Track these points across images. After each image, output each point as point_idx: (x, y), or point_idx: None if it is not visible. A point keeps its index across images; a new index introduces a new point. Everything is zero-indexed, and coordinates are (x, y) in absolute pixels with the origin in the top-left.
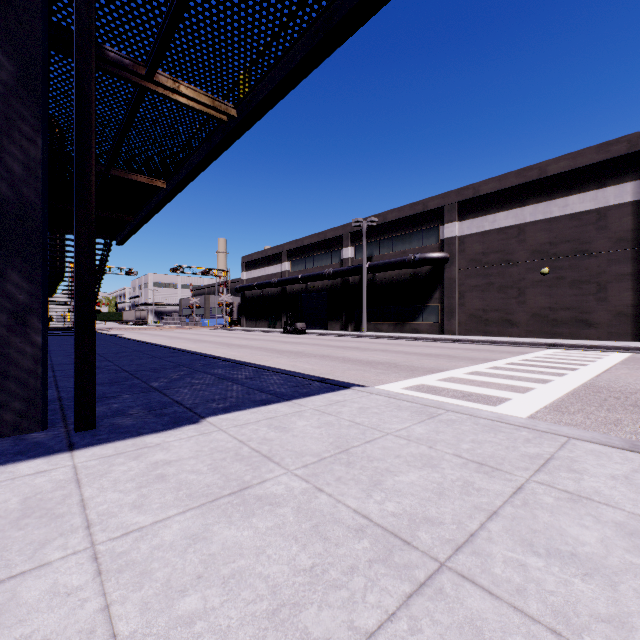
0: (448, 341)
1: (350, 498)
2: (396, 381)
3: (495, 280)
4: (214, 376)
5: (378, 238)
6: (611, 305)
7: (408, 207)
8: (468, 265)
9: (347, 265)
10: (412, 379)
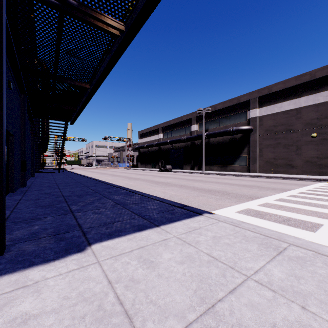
0: (253, 176)
1: None
2: (230, 205)
3: (281, 141)
4: (113, 201)
5: (211, 119)
6: None
7: (228, 101)
8: (264, 133)
9: (194, 134)
10: (240, 204)
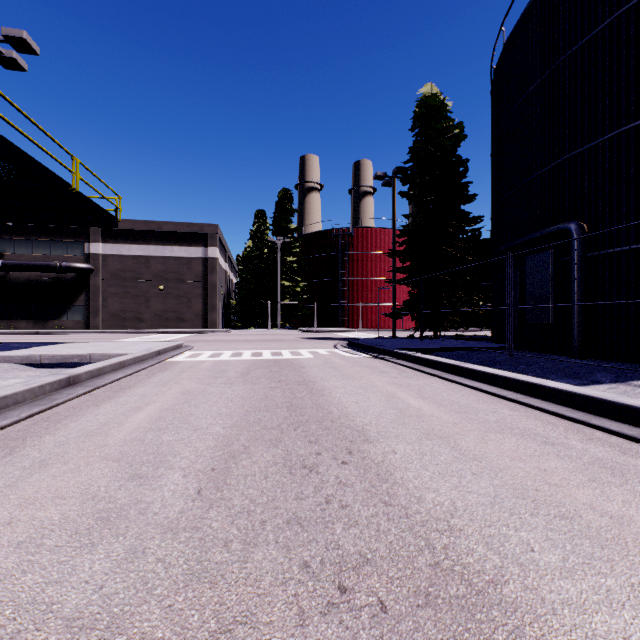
0: (96, 333)
1: (106, 346)
2: None
3: (131, 290)
4: None
5: (13, 237)
6: (194, 310)
7: None
8: (111, 277)
9: None
10: None
